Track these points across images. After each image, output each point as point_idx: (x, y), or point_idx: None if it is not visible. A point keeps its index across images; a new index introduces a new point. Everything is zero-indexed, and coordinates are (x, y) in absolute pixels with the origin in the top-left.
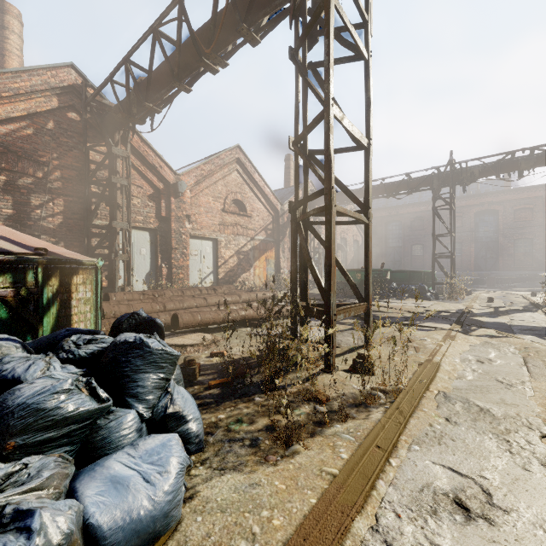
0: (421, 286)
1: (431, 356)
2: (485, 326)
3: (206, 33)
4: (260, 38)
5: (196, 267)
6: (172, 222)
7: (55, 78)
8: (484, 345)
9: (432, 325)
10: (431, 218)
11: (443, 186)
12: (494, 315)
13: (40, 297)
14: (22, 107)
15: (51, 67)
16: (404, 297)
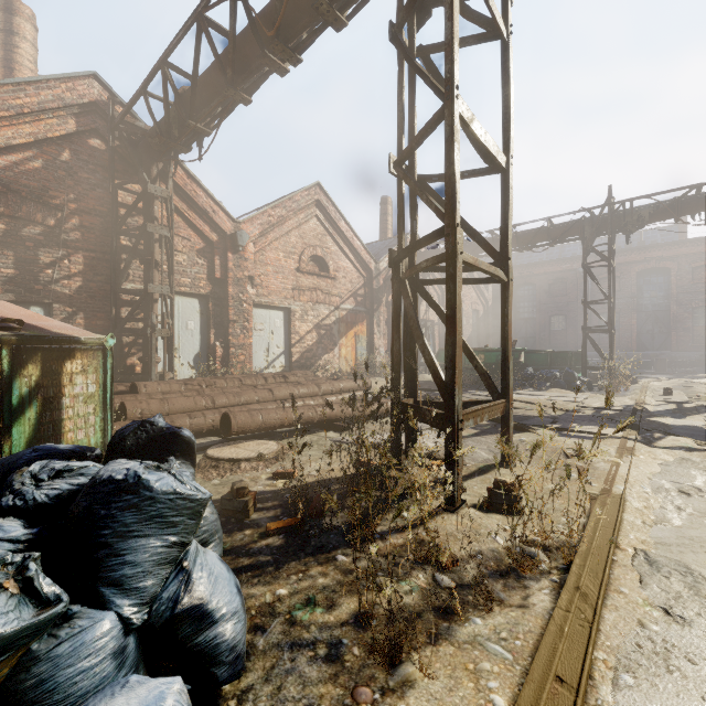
0: (569, 371)
1: (607, 483)
2: (673, 432)
3: (271, 16)
4: (347, 19)
5: (262, 346)
6: (230, 285)
7: (71, 93)
8: (681, 464)
9: (594, 430)
10: (576, 280)
11: (598, 234)
12: (679, 414)
13: (5, 394)
14: (27, 132)
15: (66, 78)
16: (545, 387)
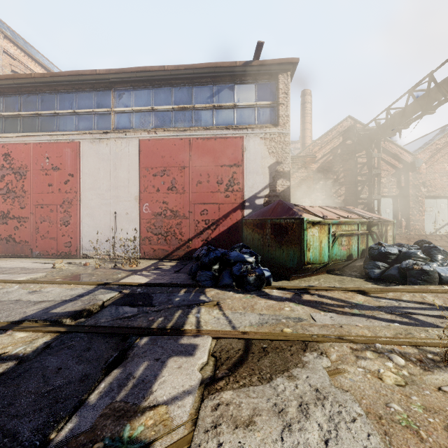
0: None
1: None
2: None
3: None
4: None
5: (430, 220)
6: (410, 189)
7: (341, 128)
8: None
9: None
10: None
11: None
12: None
13: (382, 233)
14: (328, 148)
15: (339, 123)
16: None
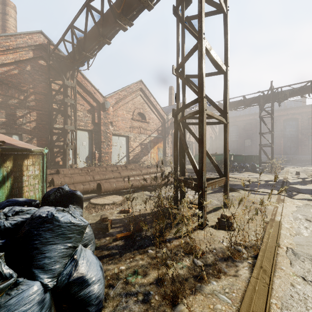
0: (253, 164)
1: (272, 215)
2: (301, 191)
3: (119, 4)
4: (153, 5)
5: (116, 153)
6: (101, 126)
7: (31, 40)
8: (306, 207)
9: (265, 191)
10: (256, 123)
11: (266, 103)
12: (303, 183)
13: None
14: (11, 57)
15: (29, 33)
16: (243, 171)
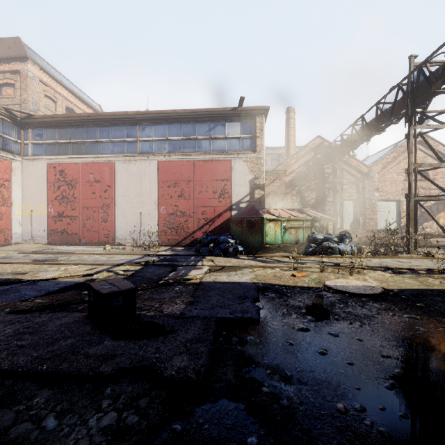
0: None
1: None
2: None
3: (374, 123)
4: (399, 120)
5: (383, 218)
6: (366, 194)
7: (312, 145)
8: None
9: None
10: None
11: None
12: None
13: (323, 227)
14: (302, 161)
15: (311, 141)
16: None
